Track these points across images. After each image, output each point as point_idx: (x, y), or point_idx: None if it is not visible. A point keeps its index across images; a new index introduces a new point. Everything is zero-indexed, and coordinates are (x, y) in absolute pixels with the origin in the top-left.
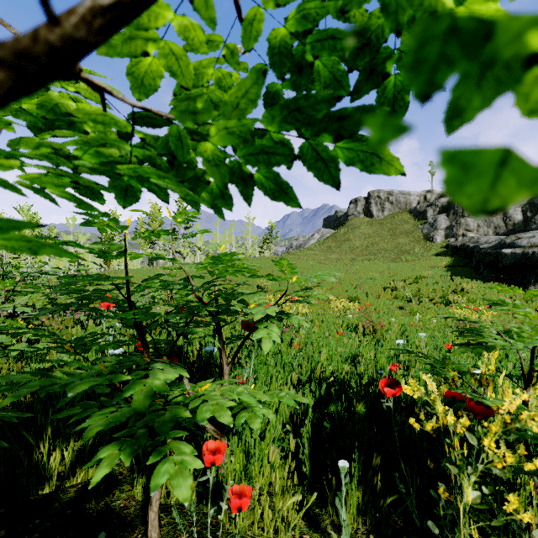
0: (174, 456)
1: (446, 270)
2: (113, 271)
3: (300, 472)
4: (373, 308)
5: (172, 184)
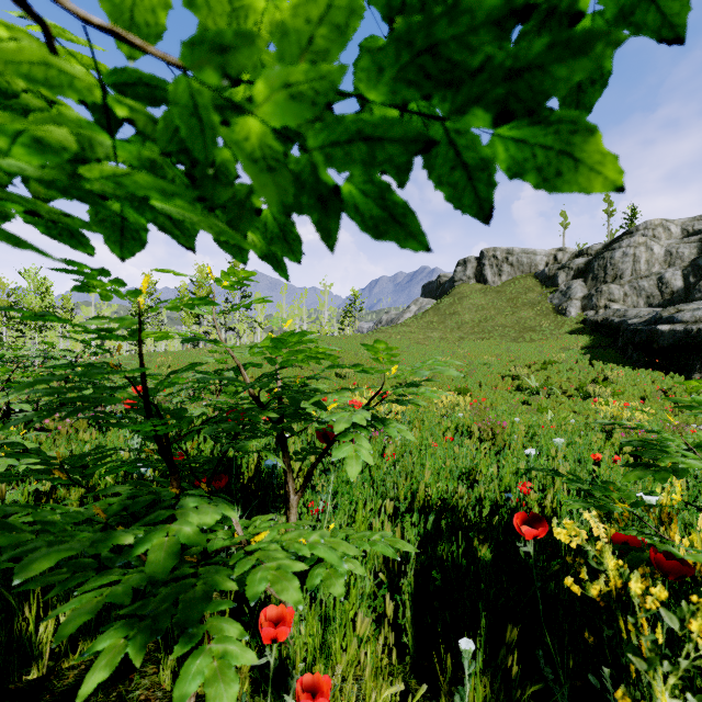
0: (212, 643)
1: (584, 352)
2: (147, 353)
3: (399, 643)
4: (489, 403)
5: (192, 210)
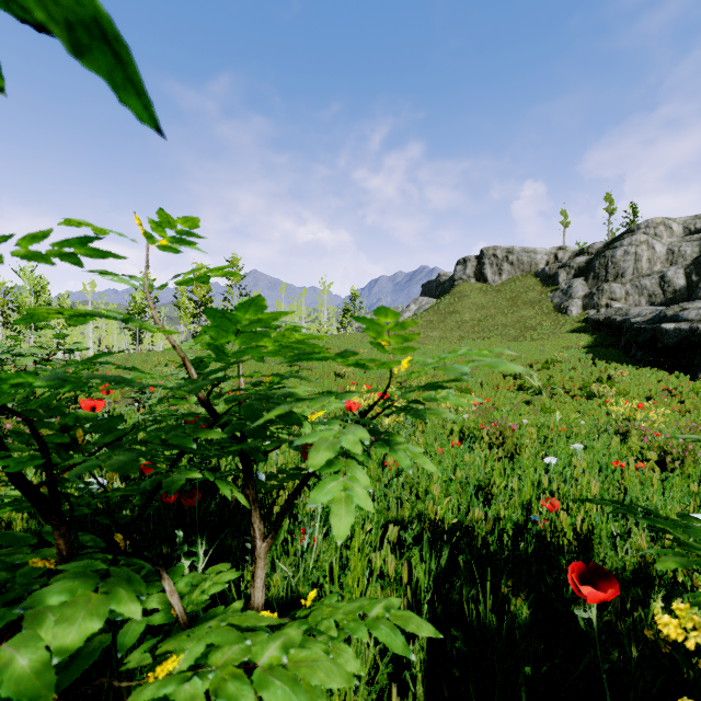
0: None
1: (586, 351)
2: (145, 353)
3: None
4: (491, 403)
5: None
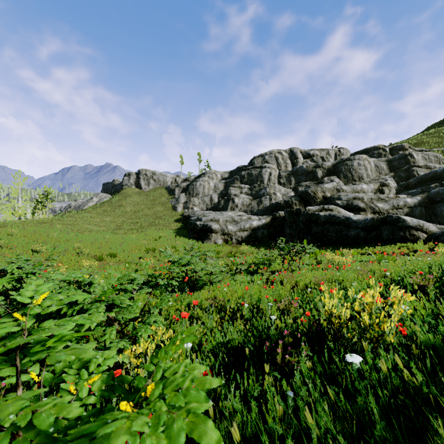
0: None
1: (176, 231)
2: None
3: None
4: (124, 260)
5: None
